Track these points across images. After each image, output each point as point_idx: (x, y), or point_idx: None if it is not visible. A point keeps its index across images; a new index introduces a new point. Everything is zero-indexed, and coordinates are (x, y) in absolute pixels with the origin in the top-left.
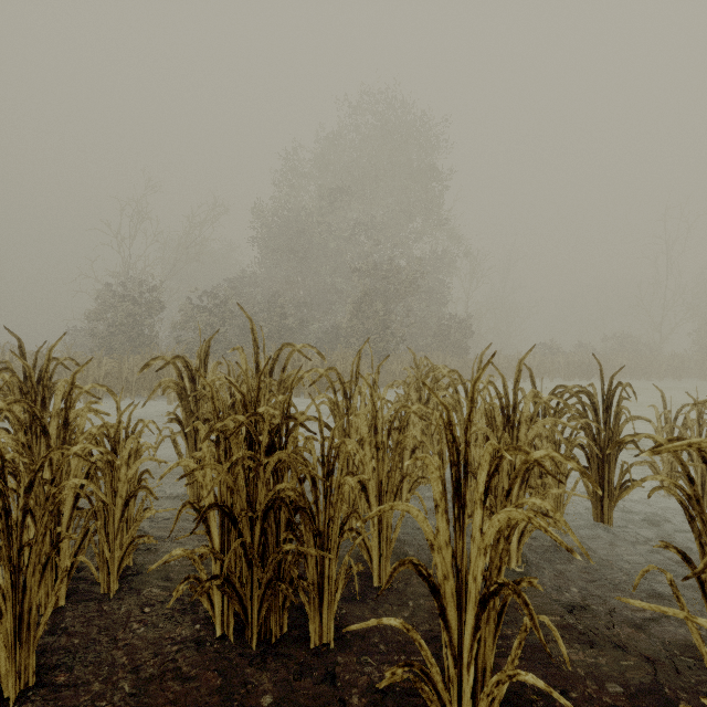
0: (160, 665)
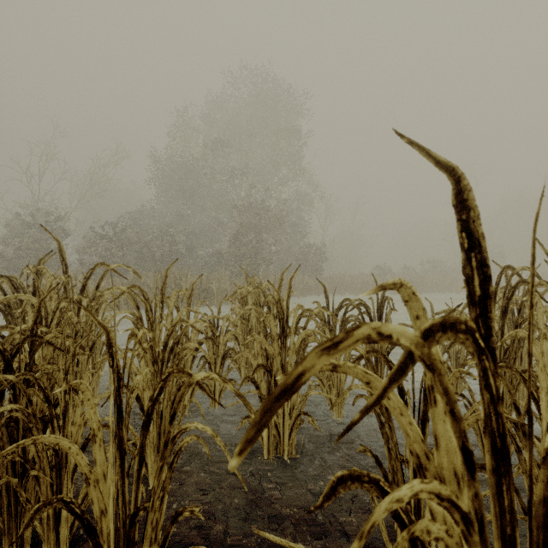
0: None
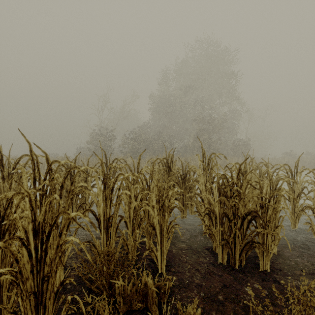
0: (205, 270)
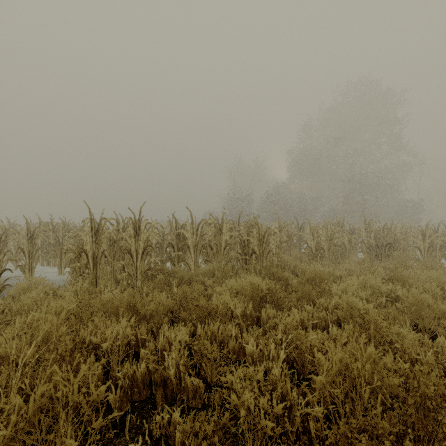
0: None
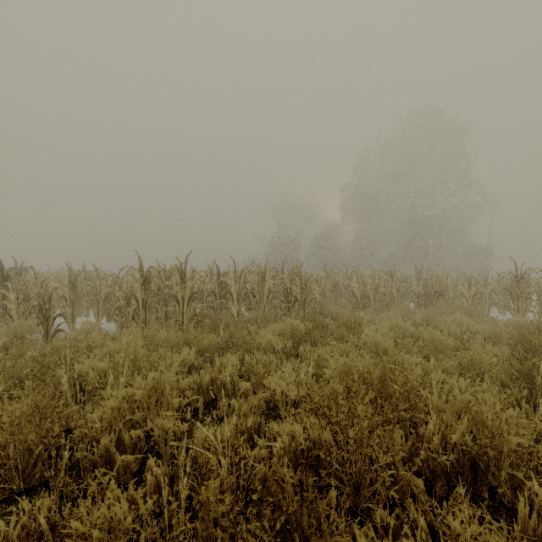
0: None
